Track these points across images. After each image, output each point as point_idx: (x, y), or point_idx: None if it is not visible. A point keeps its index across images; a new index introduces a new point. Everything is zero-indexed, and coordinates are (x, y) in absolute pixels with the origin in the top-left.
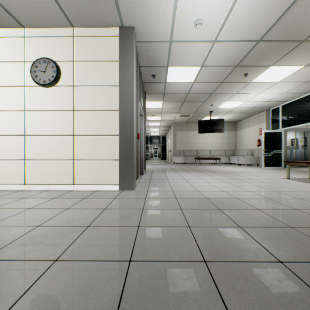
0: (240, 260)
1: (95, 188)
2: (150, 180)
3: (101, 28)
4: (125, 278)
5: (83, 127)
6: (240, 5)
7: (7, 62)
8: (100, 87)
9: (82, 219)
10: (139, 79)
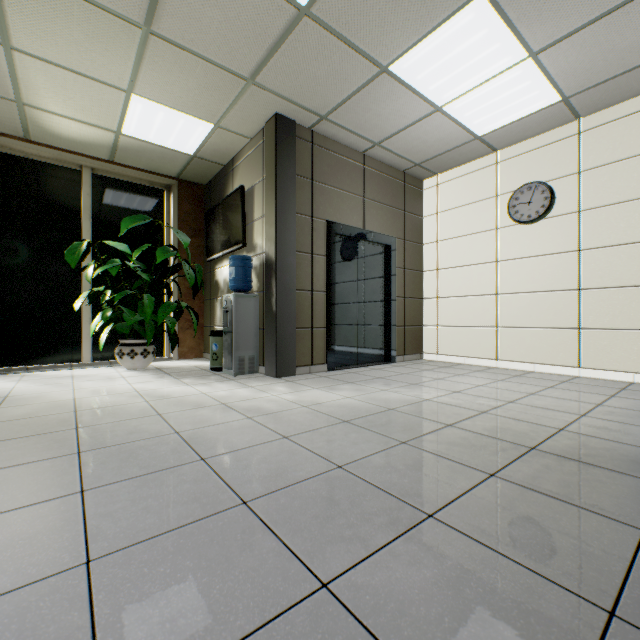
0: None
1: (625, 378)
2: None
3: None
4: None
5: (597, 275)
6: None
7: (473, 204)
8: (637, 201)
9: None
10: None
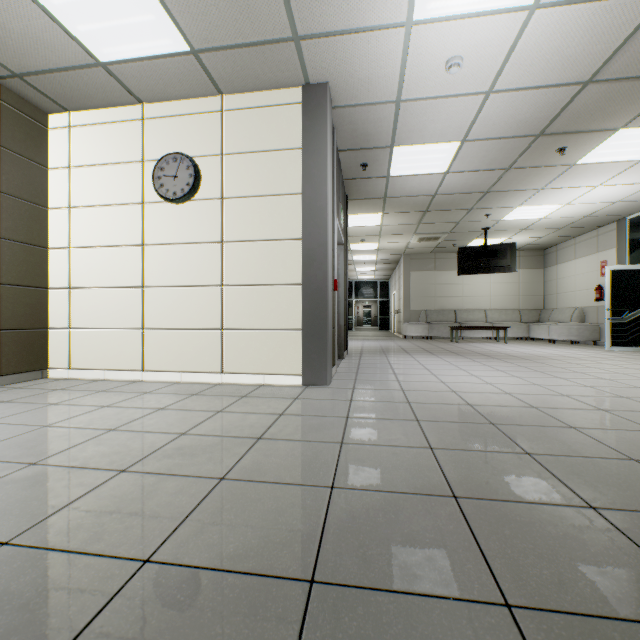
0: (516, 500)
1: (258, 380)
2: (358, 370)
3: (270, 91)
4: (327, 506)
5: (237, 271)
6: (541, 22)
7: (117, 165)
8: (268, 198)
9: (246, 427)
10: (336, 175)
